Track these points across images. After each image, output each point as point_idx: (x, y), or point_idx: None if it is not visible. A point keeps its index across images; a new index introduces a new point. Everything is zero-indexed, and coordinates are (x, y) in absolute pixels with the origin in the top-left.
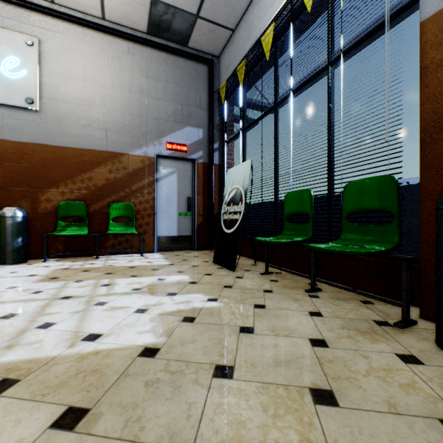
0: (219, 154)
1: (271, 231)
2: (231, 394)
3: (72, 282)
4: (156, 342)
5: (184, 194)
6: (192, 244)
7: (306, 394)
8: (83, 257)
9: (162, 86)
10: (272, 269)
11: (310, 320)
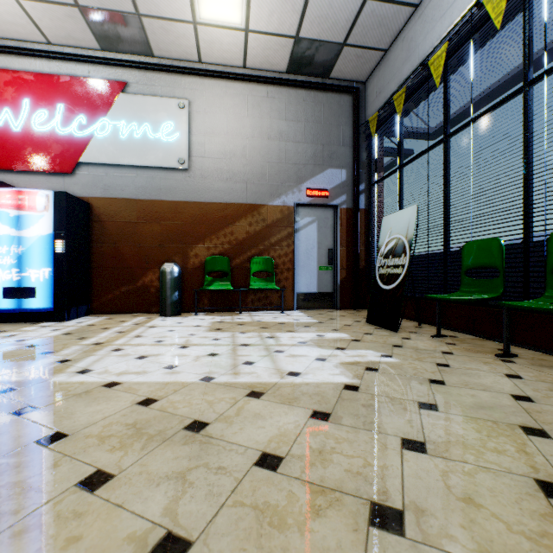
0: (365, 197)
1: (442, 288)
2: (442, 420)
3: (237, 333)
4: (351, 382)
5: (324, 246)
6: (334, 302)
7: (516, 428)
8: (225, 312)
9: (301, 128)
10: (443, 332)
11: (508, 380)
